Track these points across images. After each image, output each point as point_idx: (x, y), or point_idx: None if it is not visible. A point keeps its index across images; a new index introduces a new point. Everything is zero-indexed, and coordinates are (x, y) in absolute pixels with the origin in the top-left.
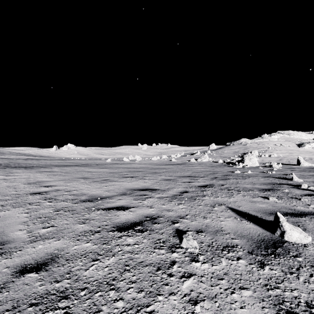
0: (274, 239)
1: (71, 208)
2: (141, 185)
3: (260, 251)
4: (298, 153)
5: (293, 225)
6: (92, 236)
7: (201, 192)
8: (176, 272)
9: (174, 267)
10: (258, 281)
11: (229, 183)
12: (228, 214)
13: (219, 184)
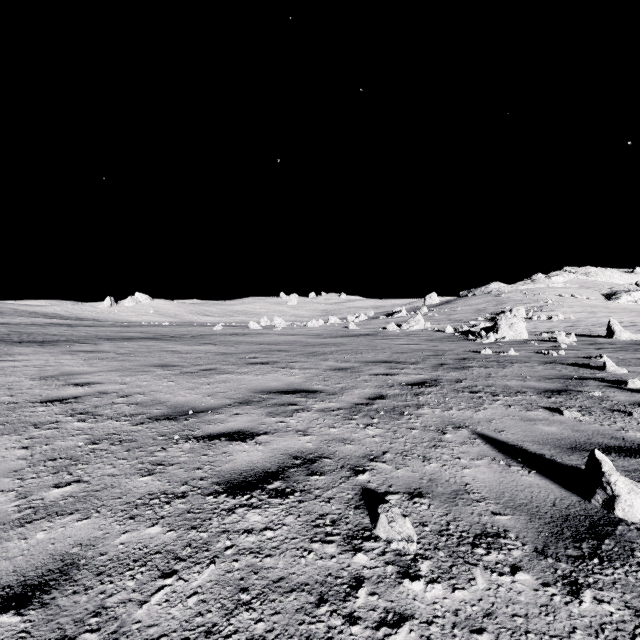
0: (591, 515)
1: (127, 435)
2: (284, 381)
3: (563, 549)
4: (607, 312)
5: (631, 481)
6: (168, 507)
7: (414, 396)
8: (365, 608)
9: (361, 594)
10: (573, 638)
11: (473, 376)
12: (477, 449)
13: (451, 379)
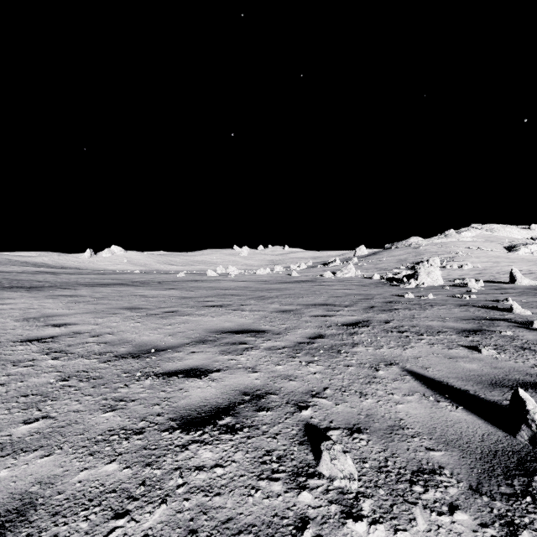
0: (518, 451)
1: (94, 372)
2: (236, 322)
3: (496, 486)
4: (508, 262)
5: None
6: (126, 443)
7: (350, 336)
8: None
9: (306, 536)
10: None
11: (399, 317)
12: (408, 385)
13: (380, 320)
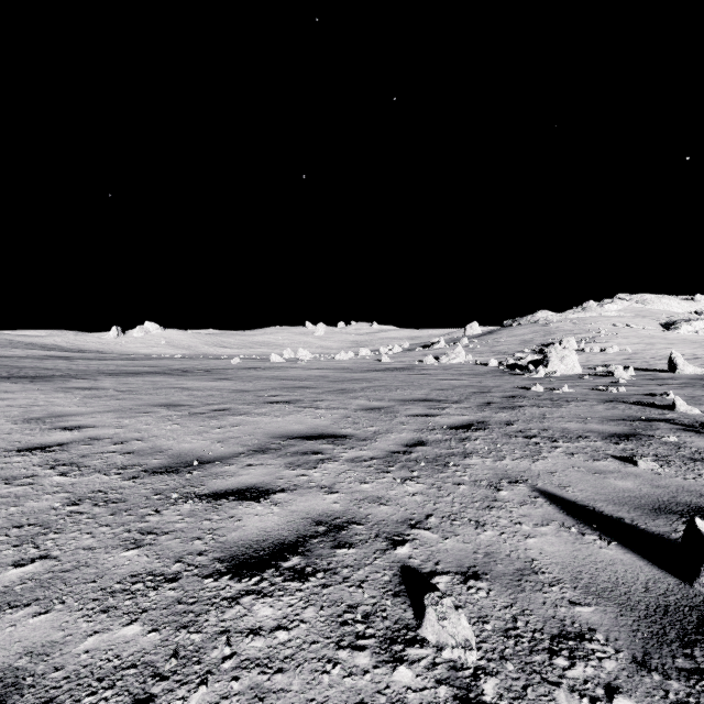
0: (697, 605)
1: (115, 493)
2: (308, 423)
3: (671, 658)
4: (666, 343)
5: None
6: (153, 594)
7: (460, 443)
8: None
9: None
10: None
11: (525, 417)
12: (541, 511)
13: (500, 422)
